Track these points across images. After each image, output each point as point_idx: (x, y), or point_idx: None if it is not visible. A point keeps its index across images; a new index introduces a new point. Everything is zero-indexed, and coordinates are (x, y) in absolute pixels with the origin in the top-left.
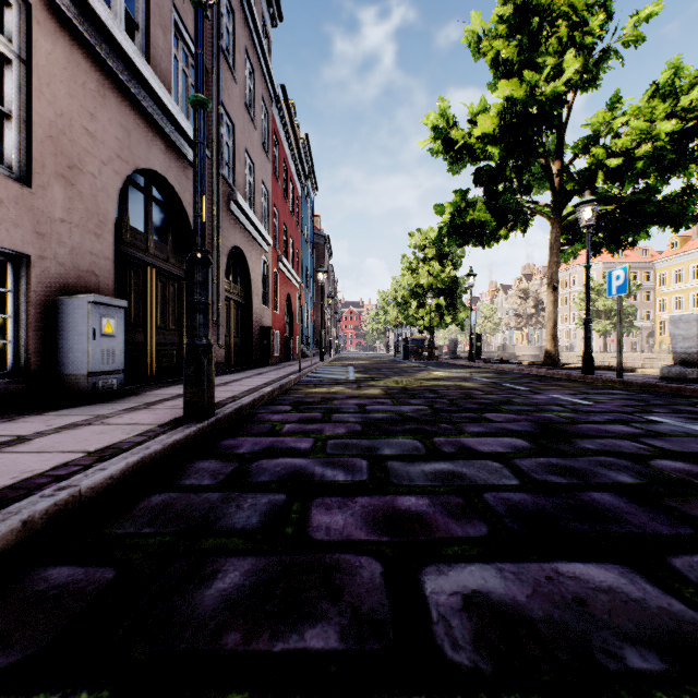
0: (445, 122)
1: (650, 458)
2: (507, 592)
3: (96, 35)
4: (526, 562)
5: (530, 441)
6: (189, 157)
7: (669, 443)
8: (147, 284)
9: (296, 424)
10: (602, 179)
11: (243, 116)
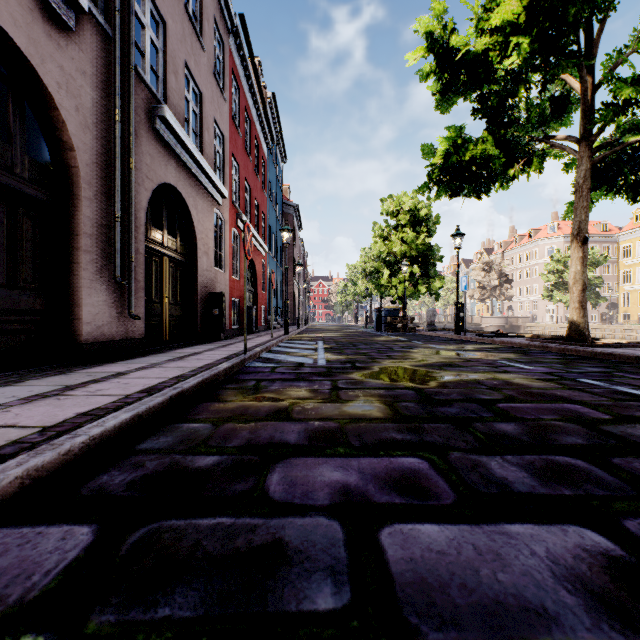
0: (441, 28)
1: None
2: None
3: None
4: None
5: None
6: (52, 2)
7: None
8: None
9: None
10: None
11: (182, 20)
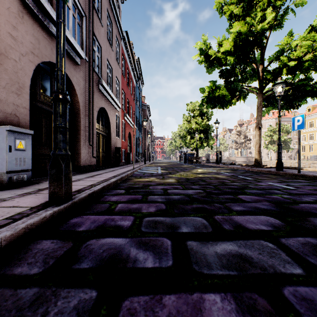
0: (205, 46)
1: None
2: None
3: None
4: None
5: (279, 218)
6: (75, 59)
7: None
8: (52, 123)
9: (125, 204)
10: (285, 72)
11: (106, 43)
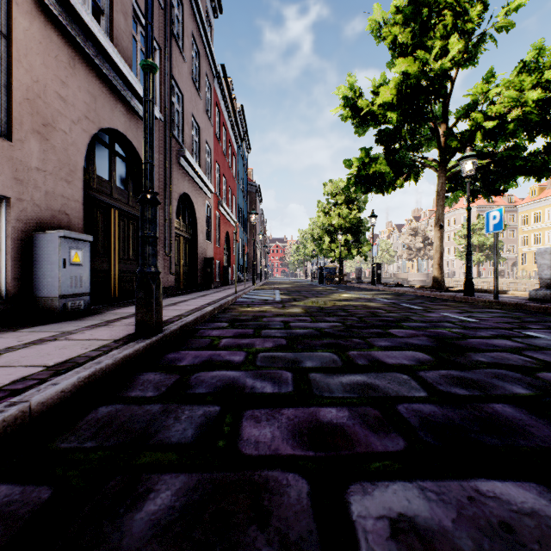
0: (353, 93)
1: (537, 370)
2: (433, 516)
3: (67, 16)
4: (445, 479)
5: (430, 354)
6: None
7: (549, 356)
8: (111, 222)
9: (231, 339)
10: (480, 138)
11: (191, 88)
